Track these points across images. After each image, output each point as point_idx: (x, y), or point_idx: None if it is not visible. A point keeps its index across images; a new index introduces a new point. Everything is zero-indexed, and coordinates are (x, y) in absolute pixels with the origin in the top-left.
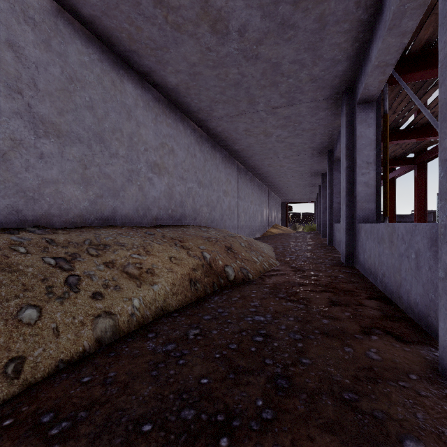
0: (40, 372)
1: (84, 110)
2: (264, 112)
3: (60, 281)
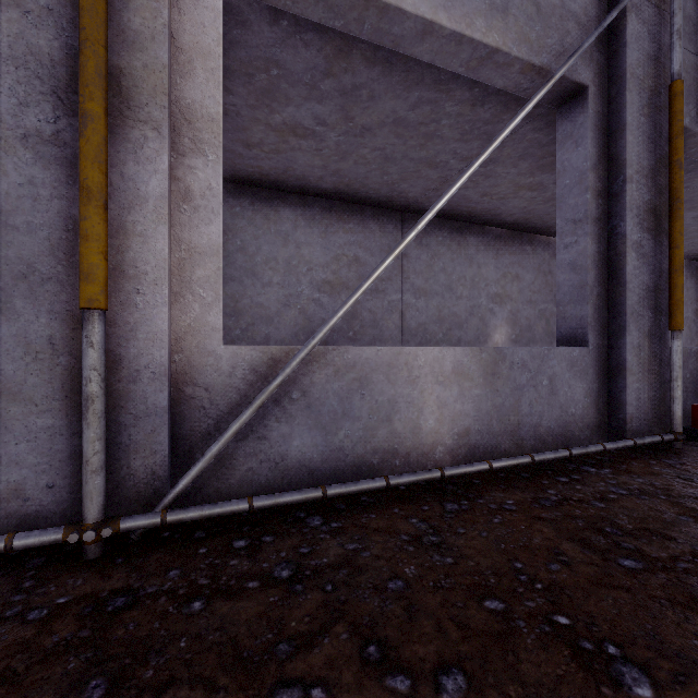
0: None
1: None
2: None
3: None
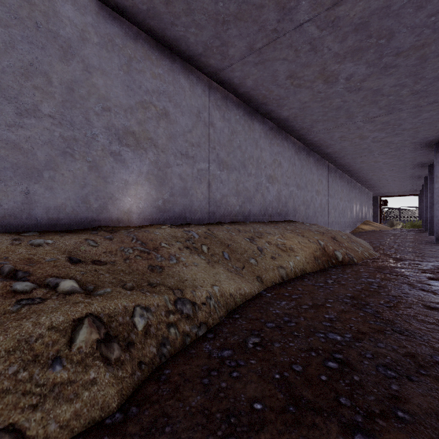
0: (268, 283)
1: (237, 150)
2: (361, 122)
3: (256, 249)
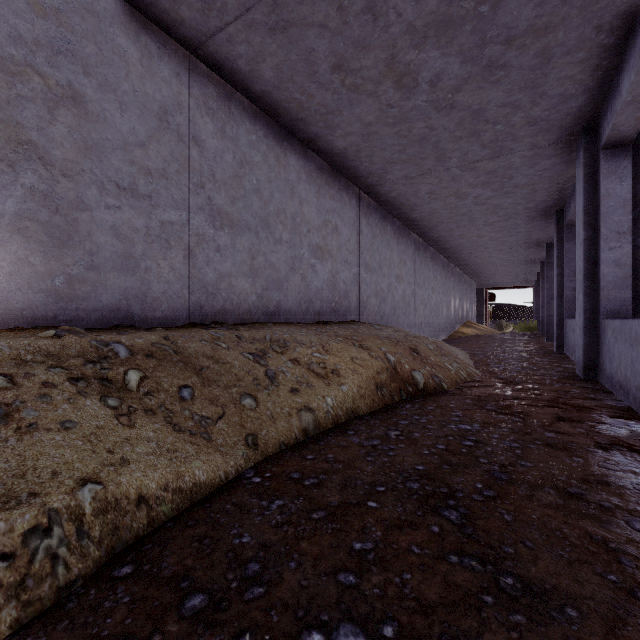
0: (270, 448)
1: (252, 195)
2: (457, 169)
3: (262, 375)
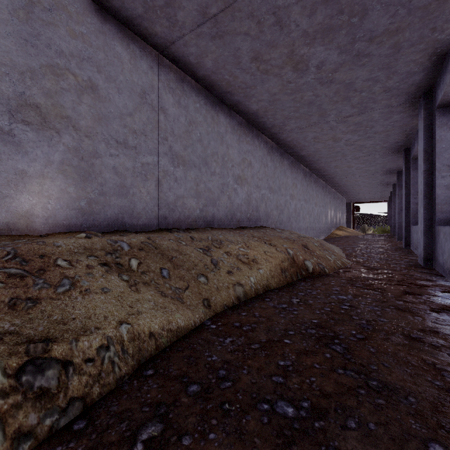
0: (218, 308)
1: (196, 143)
2: (334, 122)
3: (209, 262)
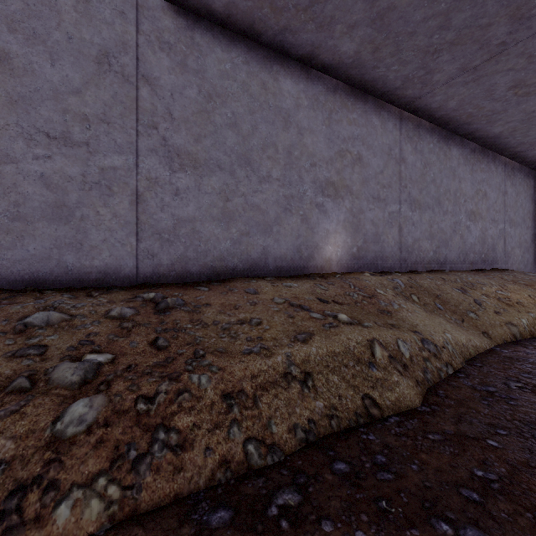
0: (498, 340)
1: (430, 184)
2: None
3: (472, 302)
